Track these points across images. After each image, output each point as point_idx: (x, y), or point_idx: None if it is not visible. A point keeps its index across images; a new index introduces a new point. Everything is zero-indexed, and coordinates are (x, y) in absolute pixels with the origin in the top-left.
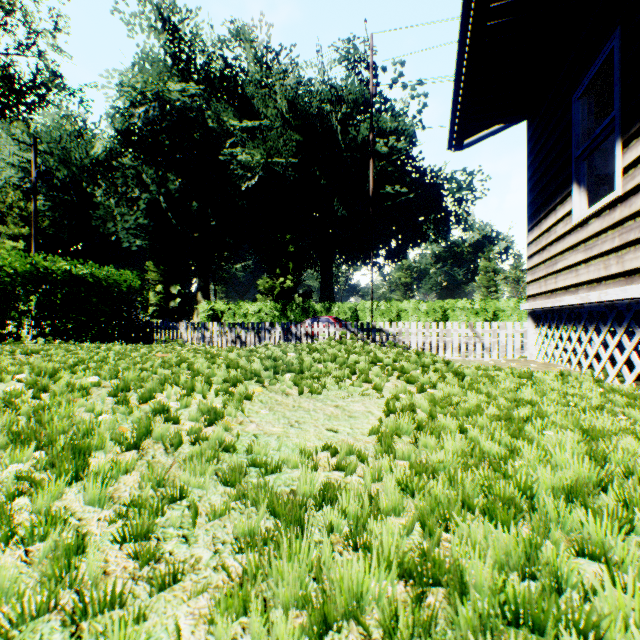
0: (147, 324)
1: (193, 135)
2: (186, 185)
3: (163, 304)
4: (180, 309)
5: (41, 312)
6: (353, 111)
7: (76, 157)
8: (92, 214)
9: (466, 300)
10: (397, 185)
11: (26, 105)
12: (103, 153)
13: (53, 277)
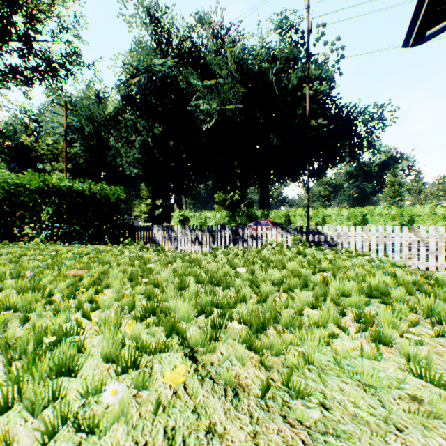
0: (130, 227)
1: (170, 94)
2: (165, 130)
3: (151, 212)
4: (162, 215)
5: (50, 218)
6: (285, 66)
7: (97, 116)
8: (107, 153)
9: (383, 207)
10: (320, 119)
11: (57, 76)
12: (113, 112)
13: (59, 191)
